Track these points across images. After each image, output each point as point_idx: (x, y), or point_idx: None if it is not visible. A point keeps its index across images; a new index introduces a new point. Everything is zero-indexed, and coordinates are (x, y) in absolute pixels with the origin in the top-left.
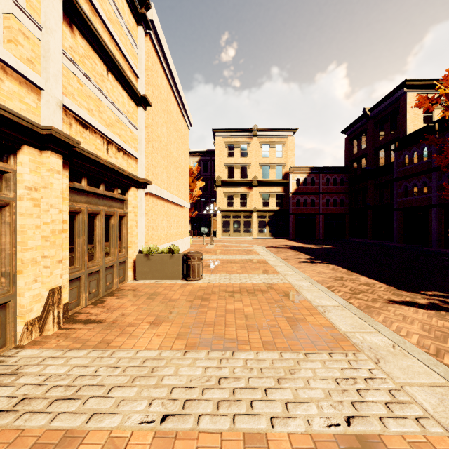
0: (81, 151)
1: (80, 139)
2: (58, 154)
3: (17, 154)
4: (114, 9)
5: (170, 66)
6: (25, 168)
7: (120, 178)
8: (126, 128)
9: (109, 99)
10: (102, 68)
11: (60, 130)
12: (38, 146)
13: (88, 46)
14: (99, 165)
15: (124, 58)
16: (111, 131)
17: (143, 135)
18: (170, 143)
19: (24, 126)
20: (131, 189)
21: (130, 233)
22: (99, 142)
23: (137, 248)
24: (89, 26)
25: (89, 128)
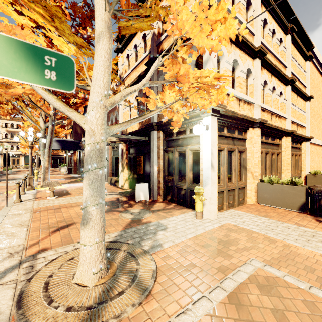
0: (294, 133)
1: (291, 128)
2: (290, 137)
3: (281, 139)
4: (299, 68)
5: (320, 63)
6: (284, 143)
7: (301, 139)
8: (302, 115)
9: (298, 107)
10: (296, 97)
11: (294, 130)
12: (285, 136)
13: (293, 93)
14: (296, 136)
15: (301, 84)
16: (298, 120)
17: (309, 114)
18: (319, 108)
19: (286, 132)
20: (303, 143)
21: (302, 163)
22: (295, 127)
23: (305, 171)
24: (295, 86)
25: (293, 123)
